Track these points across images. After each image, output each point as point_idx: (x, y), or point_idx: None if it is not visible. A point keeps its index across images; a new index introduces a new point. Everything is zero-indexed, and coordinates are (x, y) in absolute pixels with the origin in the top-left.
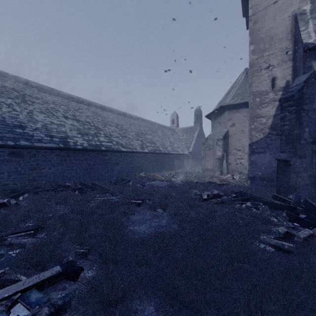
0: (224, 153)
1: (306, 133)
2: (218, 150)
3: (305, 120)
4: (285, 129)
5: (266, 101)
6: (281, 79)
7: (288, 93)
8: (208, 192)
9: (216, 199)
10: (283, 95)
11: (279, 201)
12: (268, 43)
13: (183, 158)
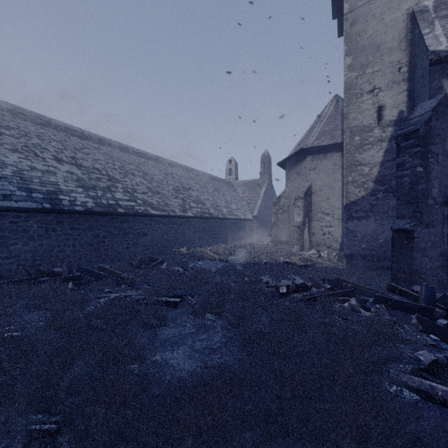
0: (305, 219)
1: (435, 189)
2: (298, 214)
3: (434, 169)
4: (404, 182)
5: (369, 141)
6: (391, 109)
7: (409, 126)
8: (287, 282)
9: (300, 293)
10: (401, 130)
11: (399, 296)
12: (373, 55)
13: (245, 225)
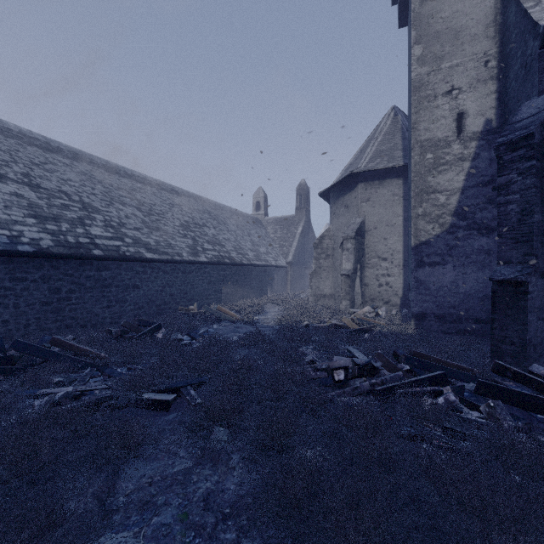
0: (357, 265)
1: None
2: (347, 259)
3: None
4: (510, 211)
5: (446, 160)
6: (475, 117)
7: (515, 131)
8: (344, 361)
9: (366, 380)
10: (503, 137)
11: (513, 382)
12: (450, 43)
13: (277, 274)
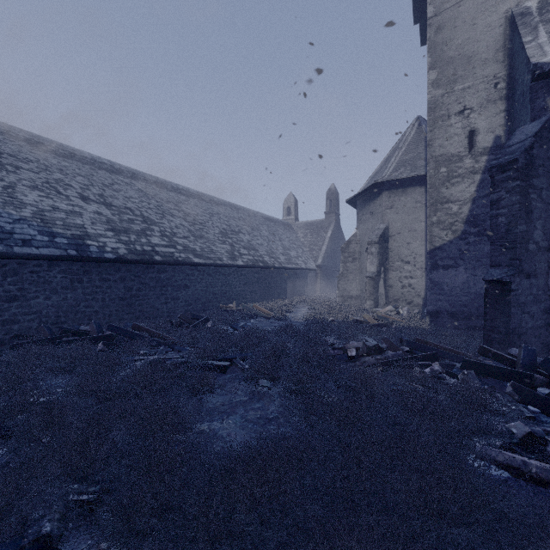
0: (381, 268)
1: (538, 231)
2: (371, 263)
3: (537, 207)
4: (500, 222)
5: (458, 173)
6: (485, 134)
7: (505, 155)
8: (357, 343)
9: (372, 356)
10: (496, 160)
11: (492, 360)
12: (463, 68)
13: (307, 276)
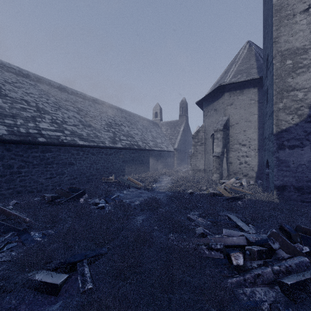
0: (224, 149)
1: None
2: (217, 145)
3: None
4: None
5: (304, 64)
6: None
7: None
8: (237, 239)
9: (266, 264)
10: None
11: None
12: None
13: (168, 156)
